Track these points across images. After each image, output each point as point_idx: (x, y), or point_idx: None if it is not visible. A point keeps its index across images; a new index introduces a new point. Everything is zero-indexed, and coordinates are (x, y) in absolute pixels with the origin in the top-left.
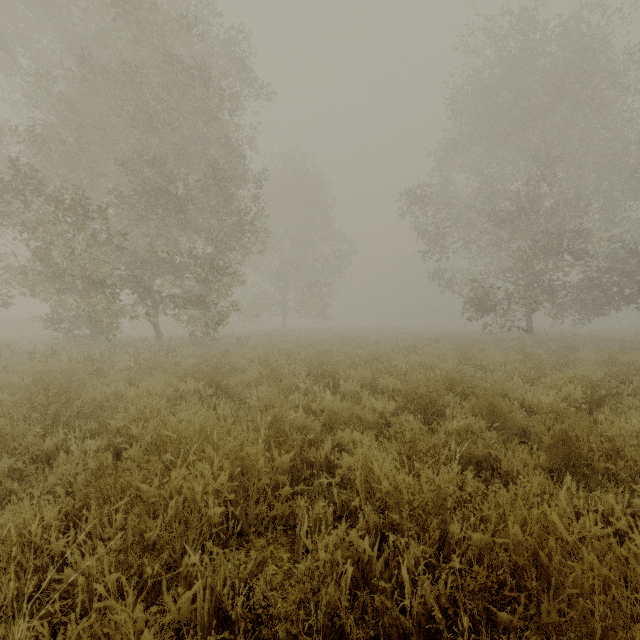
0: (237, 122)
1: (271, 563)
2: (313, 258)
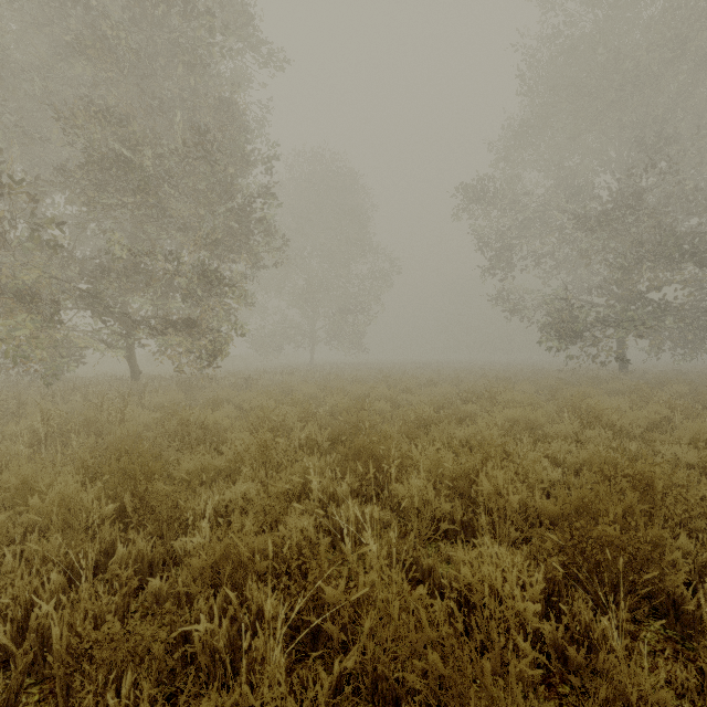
0: (242, 85)
1: None
2: (347, 279)
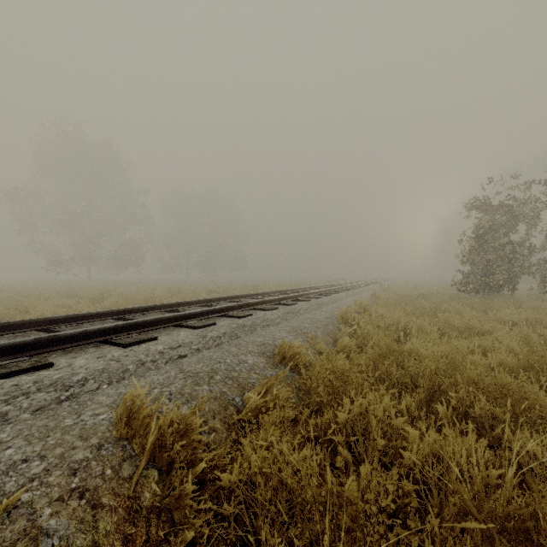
0: None
1: None
2: None
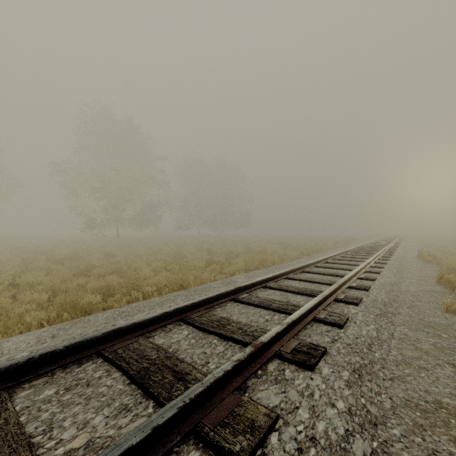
0: None
1: None
2: None
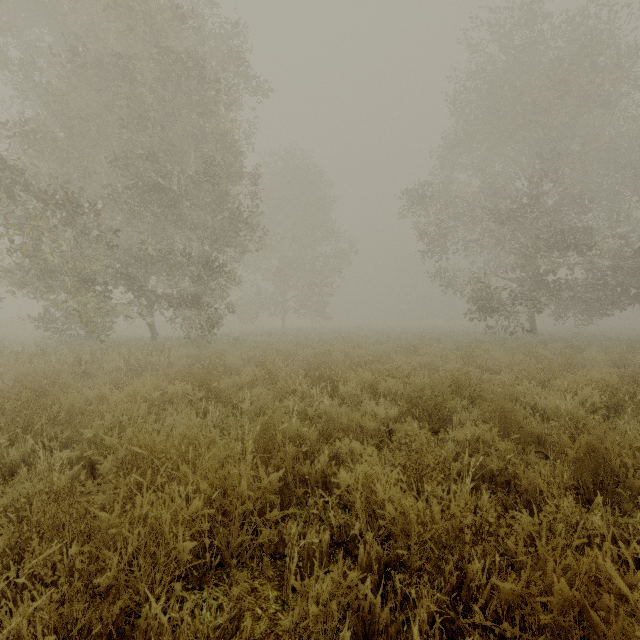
0: (234, 117)
1: (255, 604)
2: (313, 257)
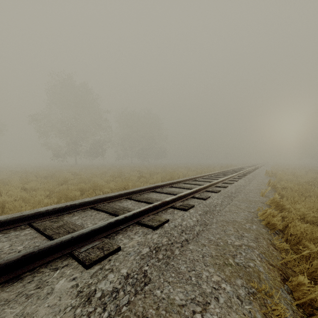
0: None
1: None
2: None
